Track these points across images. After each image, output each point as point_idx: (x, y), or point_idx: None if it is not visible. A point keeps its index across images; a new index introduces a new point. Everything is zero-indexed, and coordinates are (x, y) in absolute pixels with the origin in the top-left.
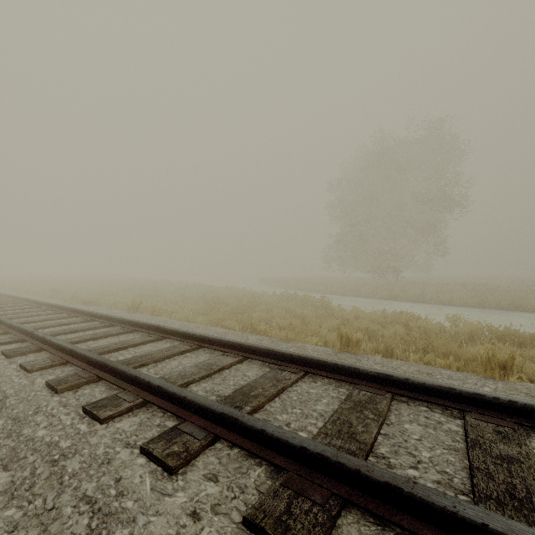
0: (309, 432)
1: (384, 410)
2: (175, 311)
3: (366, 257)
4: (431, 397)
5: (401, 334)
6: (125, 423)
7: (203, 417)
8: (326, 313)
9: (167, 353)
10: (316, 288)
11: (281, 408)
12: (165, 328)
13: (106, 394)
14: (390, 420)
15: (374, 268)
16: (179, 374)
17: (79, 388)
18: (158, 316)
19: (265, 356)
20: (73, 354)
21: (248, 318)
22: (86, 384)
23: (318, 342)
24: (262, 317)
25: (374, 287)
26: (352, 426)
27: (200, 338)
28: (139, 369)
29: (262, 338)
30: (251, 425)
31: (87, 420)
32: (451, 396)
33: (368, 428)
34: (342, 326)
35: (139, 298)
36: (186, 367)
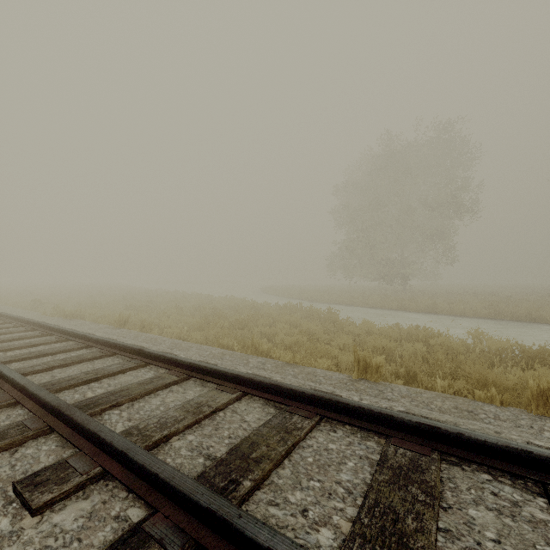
0: (337, 528)
1: (437, 483)
2: (167, 325)
3: (373, 265)
4: (495, 460)
5: (422, 354)
6: (69, 513)
7: (181, 507)
8: (334, 327)
9: (148, 387)
10: (321, 298)
11: (293, 479)
12: (149, 353)
13: (55, 455)
14: (447, 500)
15: (381, 277)
16: (158, 422)
17: (22, 445)
18: (147, 332)
19: (269, 392)
20: (25, 392)
21: (249, 334)
22: (32, 439)
23: (331, 366)
24: (264, 332)
25: (382, 296)
26: (398, 519)
27: (190, 366)
28: (108, 411)
29: (264, 362)
30: (251, 538)
31: (14, 508)
32: (524, 461)
33: (422, 522)
34: (353, 343)
35: (129, 310)
36: (169, 409)
